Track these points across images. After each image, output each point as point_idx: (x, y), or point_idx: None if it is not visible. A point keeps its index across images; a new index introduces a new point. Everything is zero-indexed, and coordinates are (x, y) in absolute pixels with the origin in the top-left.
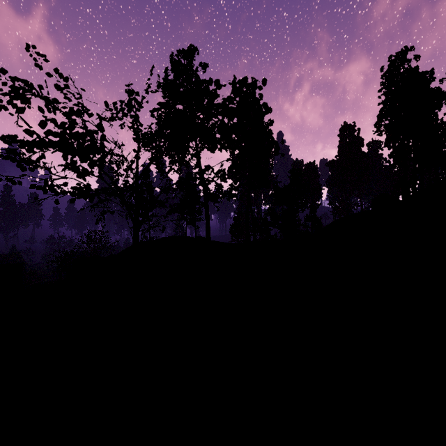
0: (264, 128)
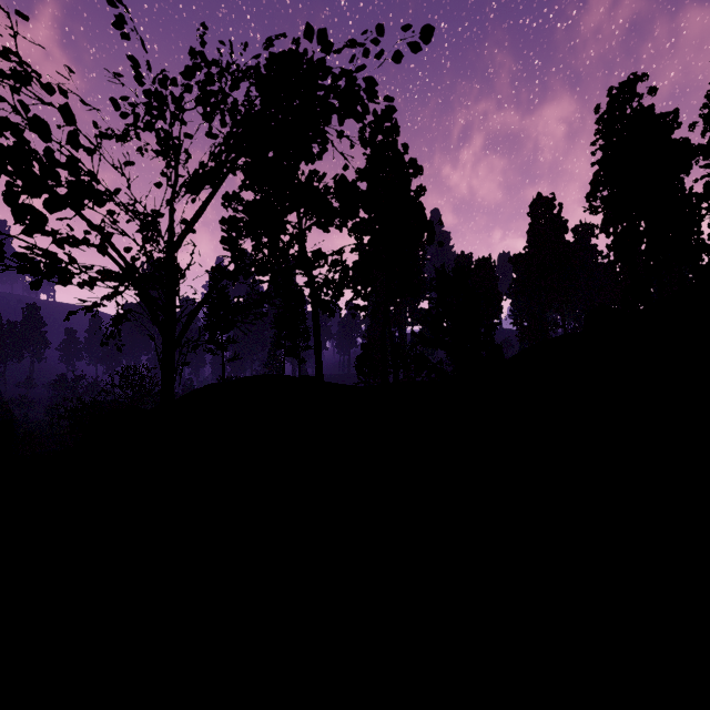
0: (411, 200)
